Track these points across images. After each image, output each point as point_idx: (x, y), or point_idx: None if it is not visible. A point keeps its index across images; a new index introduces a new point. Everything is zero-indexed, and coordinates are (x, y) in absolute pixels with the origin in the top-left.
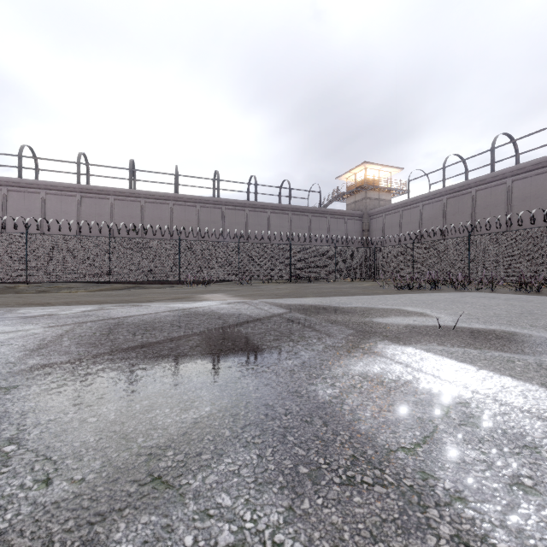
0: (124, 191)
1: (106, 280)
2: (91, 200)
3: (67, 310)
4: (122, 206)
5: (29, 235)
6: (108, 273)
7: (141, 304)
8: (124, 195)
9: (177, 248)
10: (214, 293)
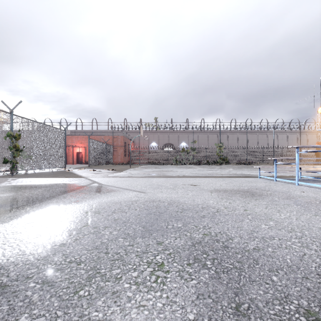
0: None
1: None
2: None
3: None
4: None
5: None
6: None
7: None
8: None
9: None
10: None
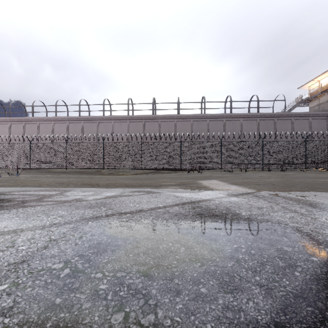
0: (150, 116)
1: (139, 168)
2: (133, 123)
3: (96, 194)
4: (149, 125)
5: (104, 143)
6: (140, 164)
7: (153, 191)
8: (150, 118)
9: (179, 147)
10: (209, 179)
